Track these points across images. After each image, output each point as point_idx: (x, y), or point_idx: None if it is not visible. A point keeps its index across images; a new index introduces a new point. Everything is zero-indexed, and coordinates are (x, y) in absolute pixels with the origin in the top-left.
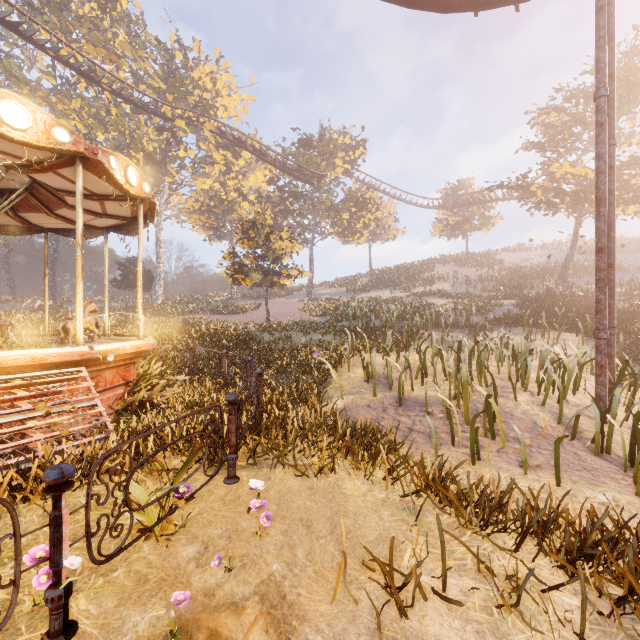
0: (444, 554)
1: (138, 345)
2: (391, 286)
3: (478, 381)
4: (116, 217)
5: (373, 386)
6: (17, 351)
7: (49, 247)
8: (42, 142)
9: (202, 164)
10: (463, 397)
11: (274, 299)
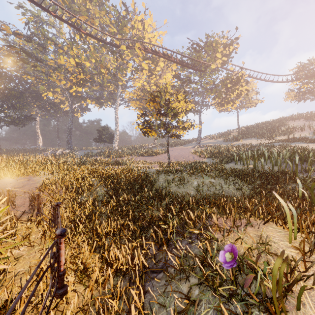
0: None
1: None
2: (256, 136)
3: None
4: None
5: None
6: None
7: (68, 123)
8: None
9: (136, 71)
10: None
11: (177, 146)
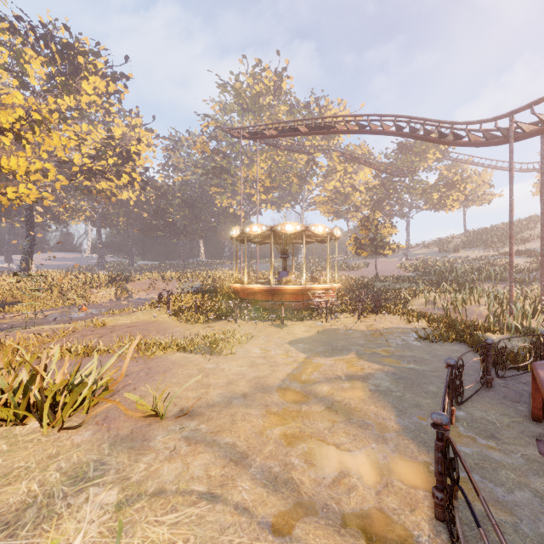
0: (418, 317)
1: (338, 285)
2: (481, 246)
3: (470, 302)
4: (323, 240)
5: (425, 303)
6: (320, 285)
7: None
8: (324, 233)
9: (329, 174)
10: (453, 304)
11: (378, 259)
